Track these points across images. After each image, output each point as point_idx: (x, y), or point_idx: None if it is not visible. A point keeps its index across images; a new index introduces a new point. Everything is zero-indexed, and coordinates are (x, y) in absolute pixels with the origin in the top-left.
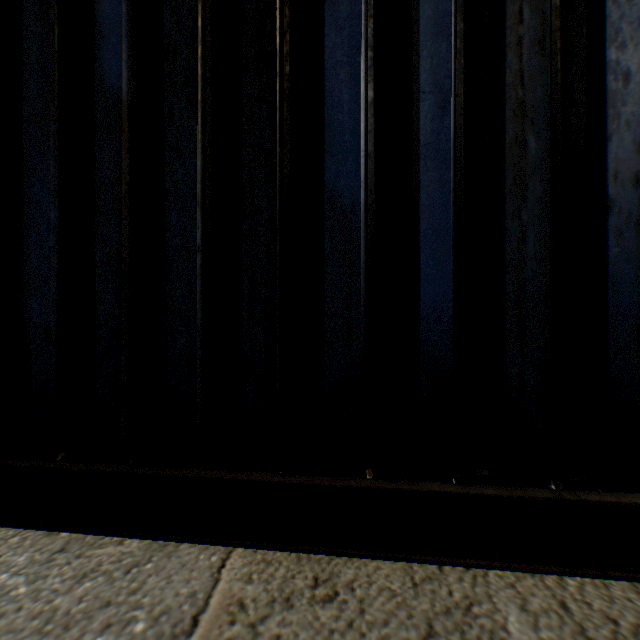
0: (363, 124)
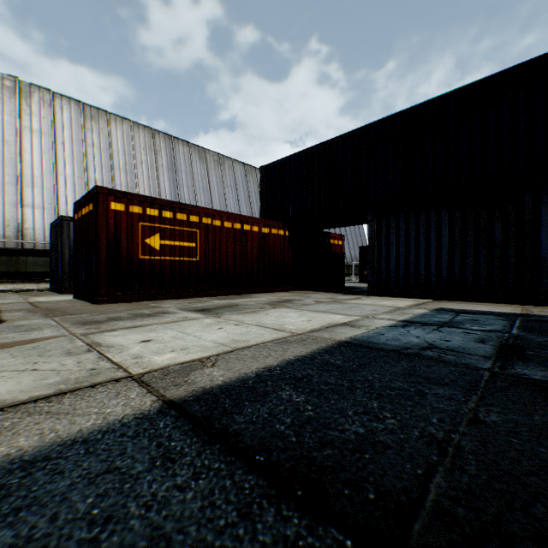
0: (547, 245)
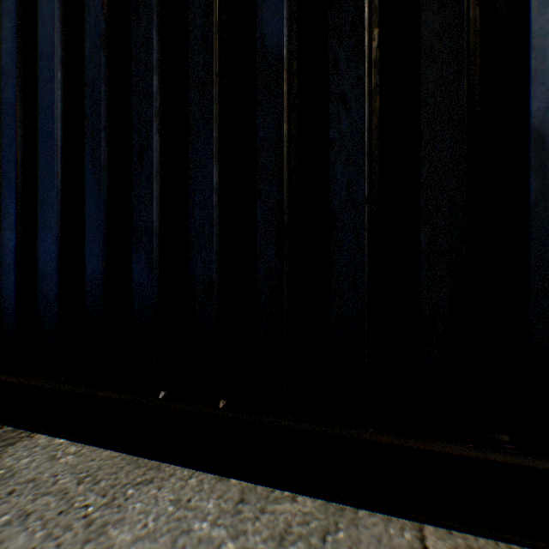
0: None
